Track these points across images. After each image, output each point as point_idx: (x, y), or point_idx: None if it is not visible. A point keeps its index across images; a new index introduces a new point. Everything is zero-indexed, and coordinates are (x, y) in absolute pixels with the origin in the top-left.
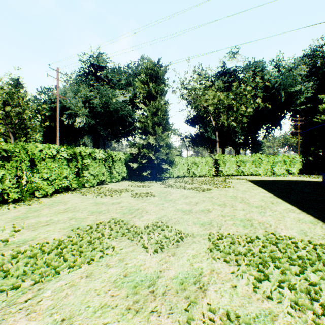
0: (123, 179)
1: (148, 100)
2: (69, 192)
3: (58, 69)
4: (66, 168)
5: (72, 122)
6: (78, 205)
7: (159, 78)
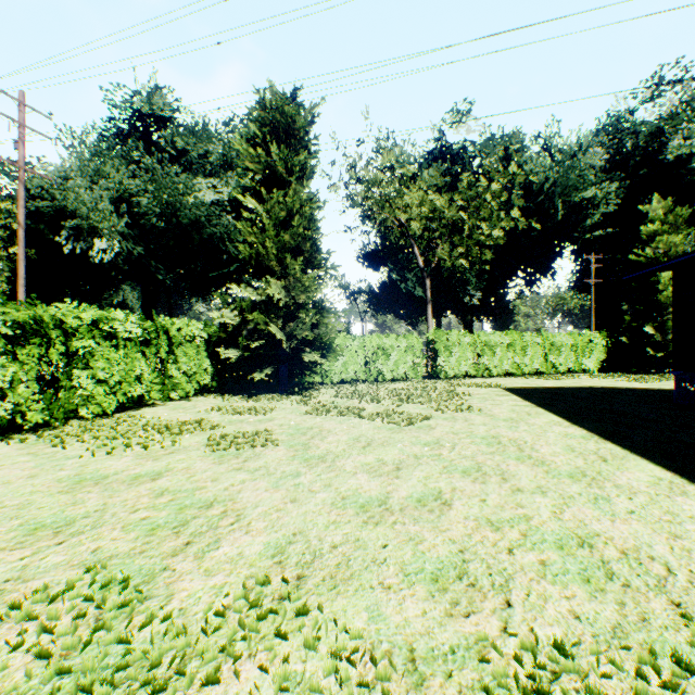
0: (205, 390)
1: (268, 189)
2: (18, 437)
3: (22, 97)
4: (5, 364)
5: (84, 249)
6: (2, 495)
7: (295, 136)
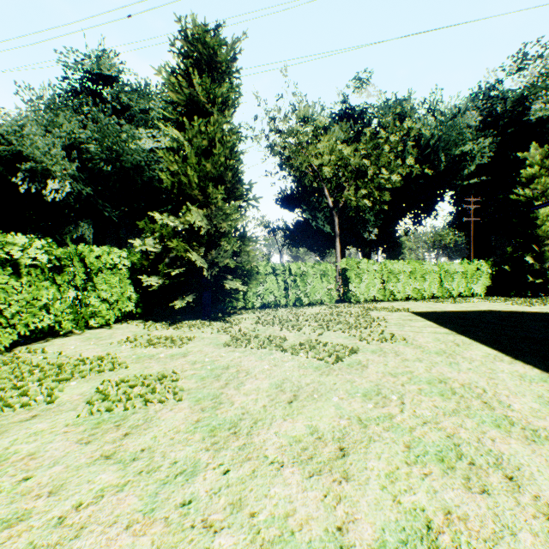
0: (132, 315)
1: (191, 121)
2: None
3: None
4: None
5: (38, 189)
6: None
7: (217, 70)
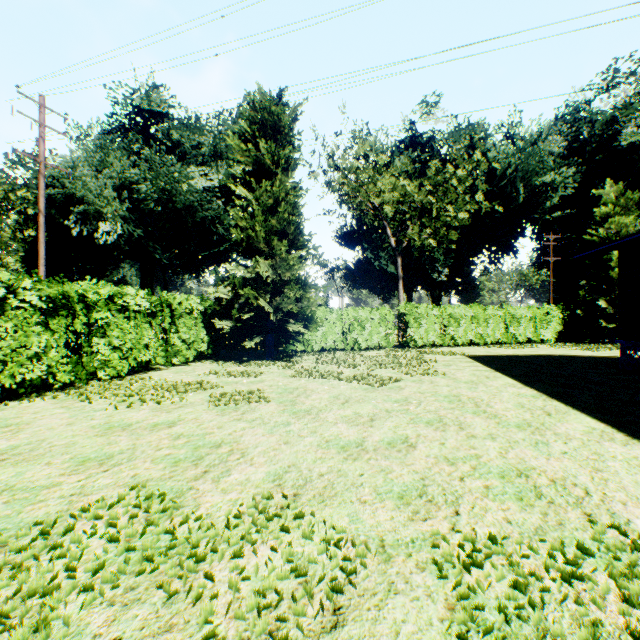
0: (201, 357)
1: (257, 179)
2: (50, 394)
3: (43, 100)
4: (40, 332)
5: (90, 232)
6: (50, 437)
7: (281, 133)
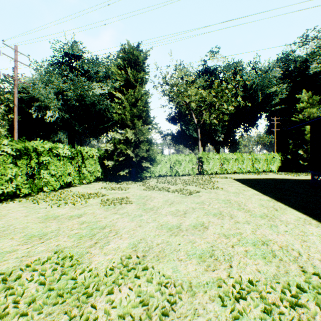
0: (98, 179)
1: (126, 89)
2: (17, 200)
3: (16, 48)
4: (12, 167)
5: (42, 115)
6: (15, 223)
7: (138, 65)
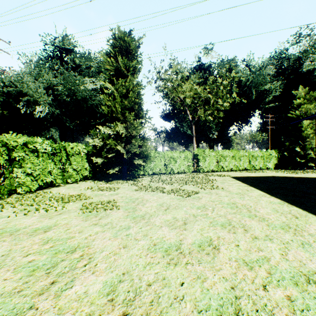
0: (86, 178)
1: (117, 79)
2: None
3: None
4: None
5: (31, 111)
6: None
7: (130, 53)
